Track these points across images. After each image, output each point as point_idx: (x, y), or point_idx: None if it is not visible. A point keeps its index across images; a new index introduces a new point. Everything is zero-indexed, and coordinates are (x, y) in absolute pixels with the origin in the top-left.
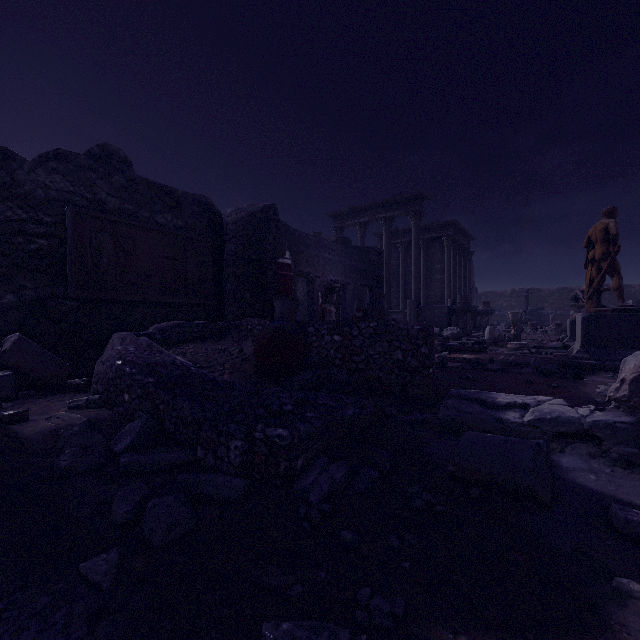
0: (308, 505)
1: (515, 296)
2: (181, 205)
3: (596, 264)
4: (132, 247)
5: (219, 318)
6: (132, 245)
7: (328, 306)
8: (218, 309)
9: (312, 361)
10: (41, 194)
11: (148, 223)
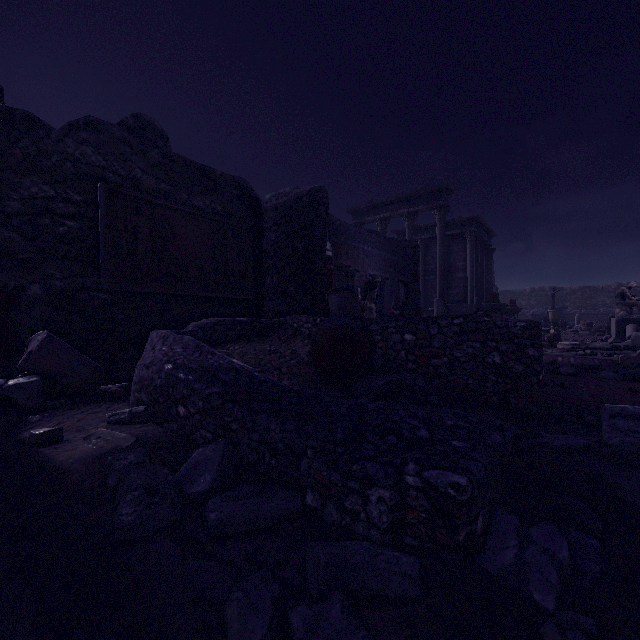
0: (540, 612)
1: (534, 295)
2: (219, 188)
3: None
4: (170, 233)
5: (258, 315)
6: (170, 230)
7: (368, 303)
8: (257, 305)
9: (378, 364)
10: (70, 168)
11: (186, 206)
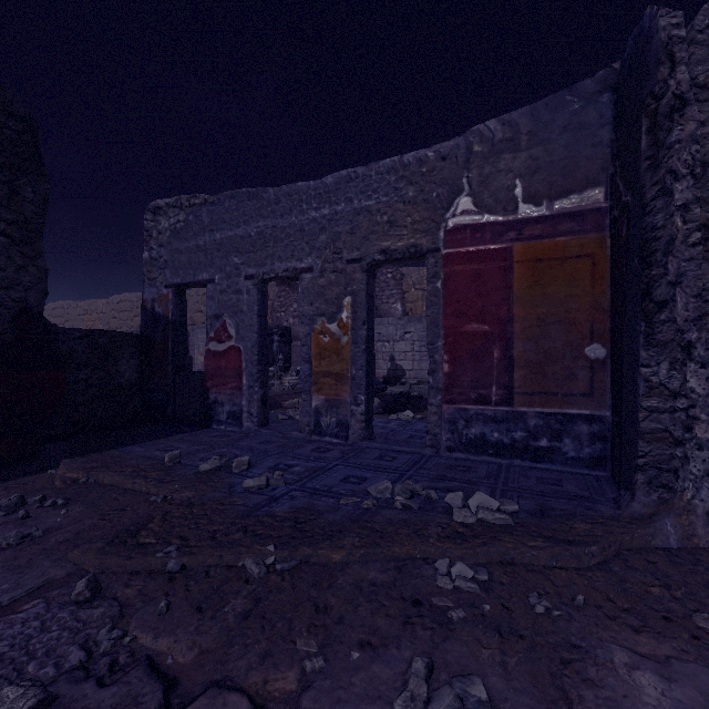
0: None
1: None
2: None
3: None
4: None
5: None
6: None
7: None
8: None
9: None
10: None
11: None
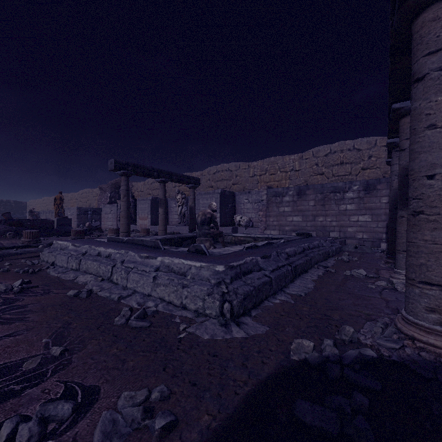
0: None
1: None
2: None
3: (58, 205)
4: None
5: None
6: None
7: None
8: None
9: None
10: None
11: None
